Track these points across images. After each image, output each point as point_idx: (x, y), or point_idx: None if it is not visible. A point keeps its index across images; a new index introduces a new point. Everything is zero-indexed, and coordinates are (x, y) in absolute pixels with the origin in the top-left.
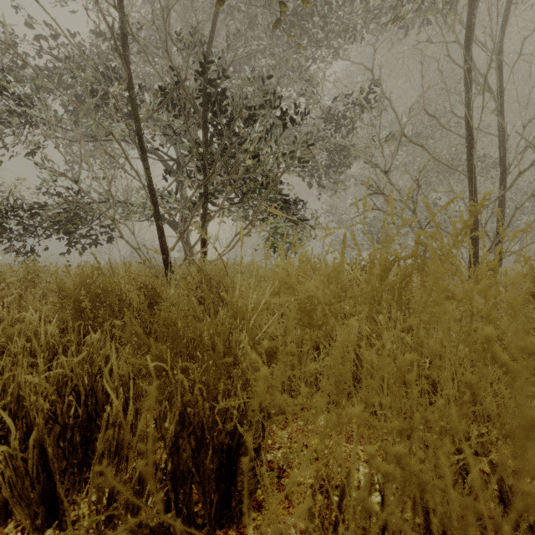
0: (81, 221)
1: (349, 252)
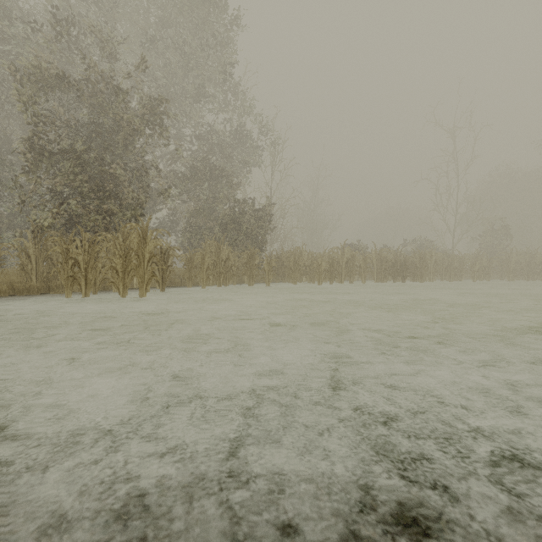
0: None
1: None
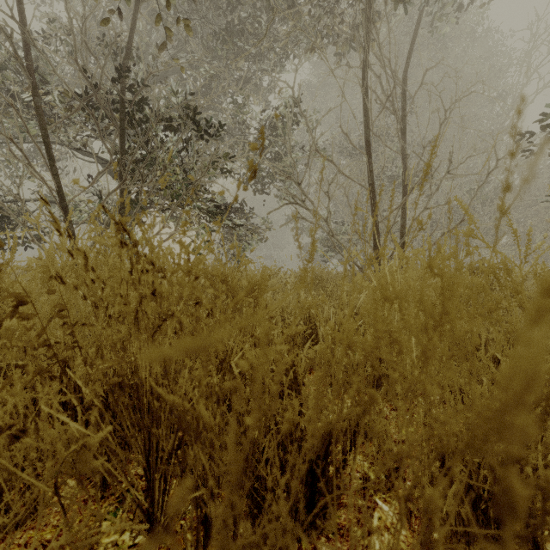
0: (11, 225)
1: (318, 259)
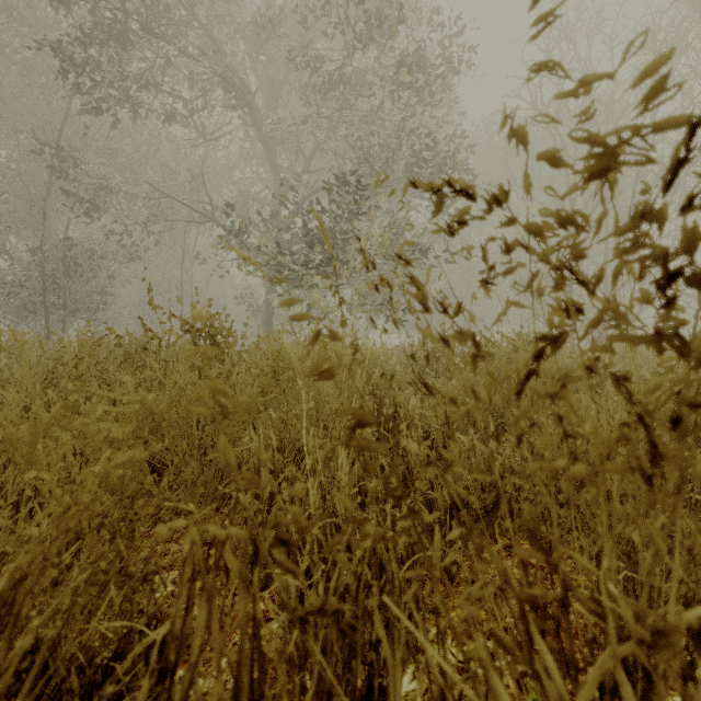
0: None
1: None
